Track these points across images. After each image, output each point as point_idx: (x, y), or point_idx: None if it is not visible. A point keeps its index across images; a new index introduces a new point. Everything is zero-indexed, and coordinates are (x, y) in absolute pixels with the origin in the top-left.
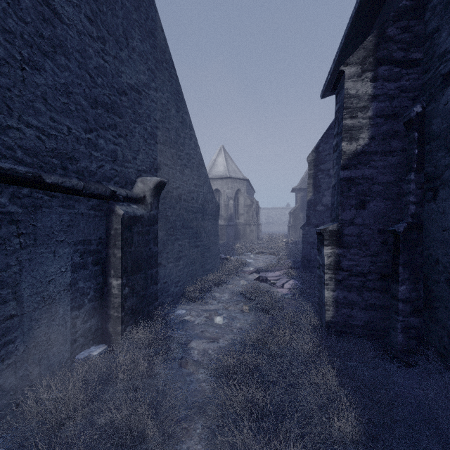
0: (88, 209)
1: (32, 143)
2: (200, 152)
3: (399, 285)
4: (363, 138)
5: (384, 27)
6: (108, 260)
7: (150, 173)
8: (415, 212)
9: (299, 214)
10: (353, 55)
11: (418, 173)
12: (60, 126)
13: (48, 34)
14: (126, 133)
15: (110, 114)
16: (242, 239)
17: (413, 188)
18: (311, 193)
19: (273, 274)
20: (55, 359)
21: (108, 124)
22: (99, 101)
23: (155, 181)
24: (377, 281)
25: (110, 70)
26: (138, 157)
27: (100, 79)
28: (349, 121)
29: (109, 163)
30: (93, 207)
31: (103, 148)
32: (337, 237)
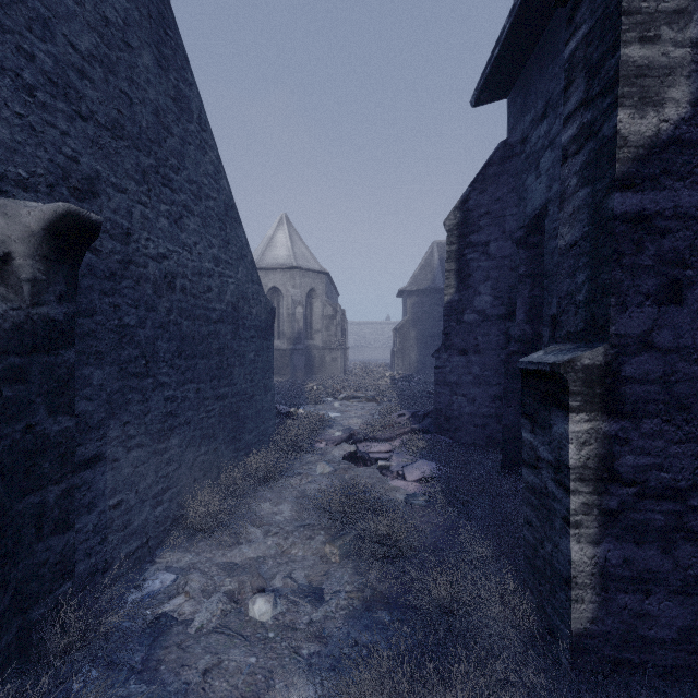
0: None
1: None
2: (228, 190)
3: None
4: (677, 100)
5: None
6: None
7: (53, 196)
8: None
9: (410, 331)
10: None
11: None
12: None
13: None
14: None
15: None
16: (319, 373)
17: None
18: (453, 288)
19: (381, 446)
20: None
21: None
22: None
23: (46, 208)
24: None
25: None
26: None
27: None
28: (638, 49)
29: None
30: None
31: None
32: (604, 385)
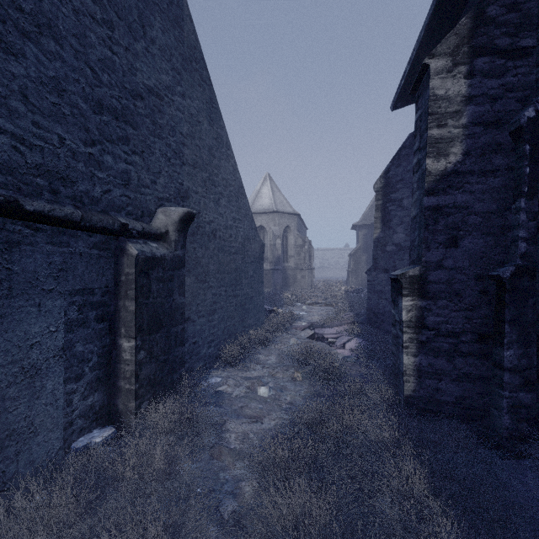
0: (89, 247)
1: (6, 155)
2: (239, 178)
3: (505, 349)
4: (455, 153)
5: (484, 6)
6: (117, 315)
7: (175, 202)
8: (526, 252)
9: (361, 256)
10: (441, 44)
11: (529, 199)
12: (47, 134)
13: (30, 7)
14: (143, 150)
15: (120, 123)
16: (292, 286)
17: (524, 219)
18: (379, 229)
19: (331, 331)
20: (40, 451)
21: (118, 136)
22: (105, 105)
23: (180, 211)
24: (473, 343)
25: (121, 65)
26: (158, 180)
27: (107, 76)
28: (436, 131)
29: (119, 187)
30: (96, 245)
31: (110, 167)
32: (419, 284)
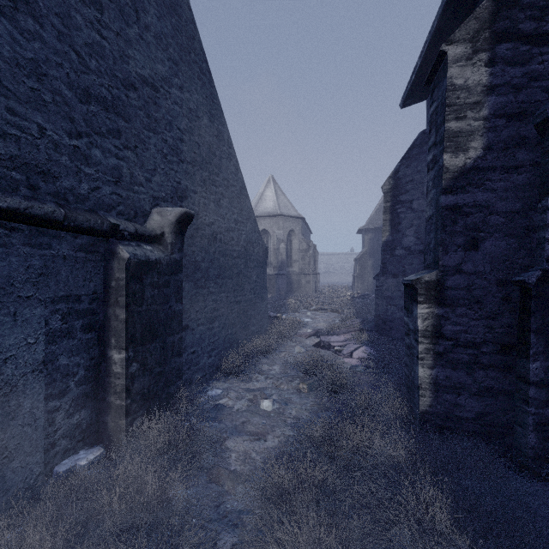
0: (74, 249)
1: None
2: (241, 178)
3: (530, 361)
4: (475, 147)
5: None
6: (107, 324)
7: (172, 202)
8: None
9: (367, 260)
10: (460, 29)
11: None
12: (24, 122)
13: None
14: (136, 144)
15: (110, 114)
16: (297, 292)
17: None
18: (388, 232)
19: (337, 338)
20: (16, 478)
21: (108, 129)
22: (93, 94)
23: (177, 212)
24: (495, 355)
25: (111, 52)
26: (153, 178)
27: (95, 63)
28: (454, 123)
29: (109, 185)
30: (82, 248)
31: (99, 163)
32: (436, 291)
